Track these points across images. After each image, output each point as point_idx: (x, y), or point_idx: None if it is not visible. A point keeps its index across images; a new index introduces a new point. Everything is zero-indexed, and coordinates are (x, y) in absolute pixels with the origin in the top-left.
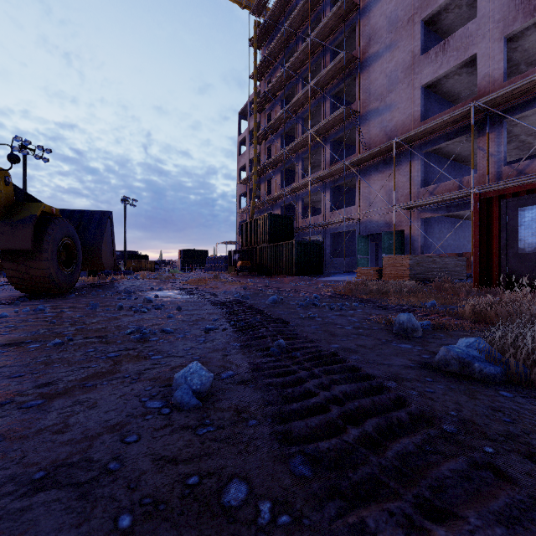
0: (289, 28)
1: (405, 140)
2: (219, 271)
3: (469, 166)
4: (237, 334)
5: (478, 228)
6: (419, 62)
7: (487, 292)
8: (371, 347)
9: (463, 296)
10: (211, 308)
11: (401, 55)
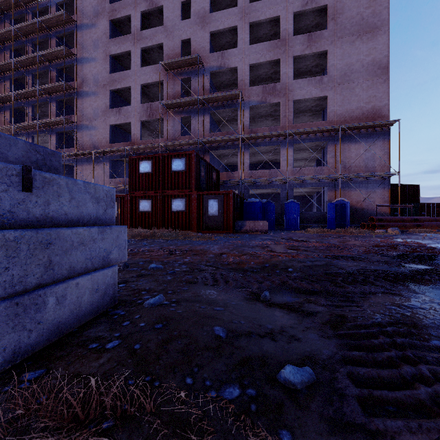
0: (18, 29)
1: (100, 152)
2: None
3: None
4: None
5: None
6: (109, 111)
7: None
8: None
9: None
10: None
11: (100, 102)
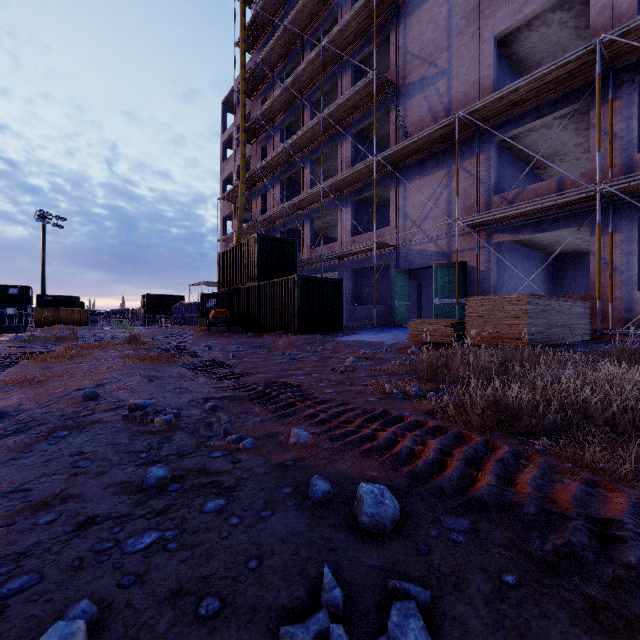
0: None
1: (472, 117)
2: (189, 325)
3: (544, 176)
4: None
5: None
6: None
7: None
8: None
9: None
10: None
11: None
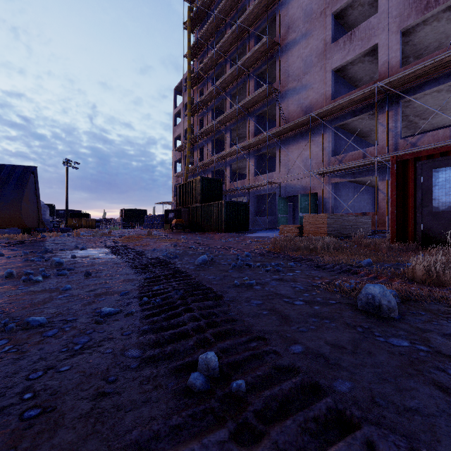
0: (219, 14)
1: (319, 115)
2: (156, 228)
3: (368, 141)
4: (145, 324)
5: (395, 188)
6: (330, 49)
7: (405, 248)
8: (352, 348)
9: (385, 251)
10: (129, 272)
11: (315, 43)
